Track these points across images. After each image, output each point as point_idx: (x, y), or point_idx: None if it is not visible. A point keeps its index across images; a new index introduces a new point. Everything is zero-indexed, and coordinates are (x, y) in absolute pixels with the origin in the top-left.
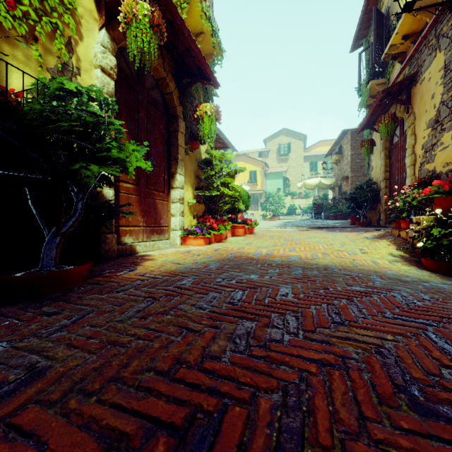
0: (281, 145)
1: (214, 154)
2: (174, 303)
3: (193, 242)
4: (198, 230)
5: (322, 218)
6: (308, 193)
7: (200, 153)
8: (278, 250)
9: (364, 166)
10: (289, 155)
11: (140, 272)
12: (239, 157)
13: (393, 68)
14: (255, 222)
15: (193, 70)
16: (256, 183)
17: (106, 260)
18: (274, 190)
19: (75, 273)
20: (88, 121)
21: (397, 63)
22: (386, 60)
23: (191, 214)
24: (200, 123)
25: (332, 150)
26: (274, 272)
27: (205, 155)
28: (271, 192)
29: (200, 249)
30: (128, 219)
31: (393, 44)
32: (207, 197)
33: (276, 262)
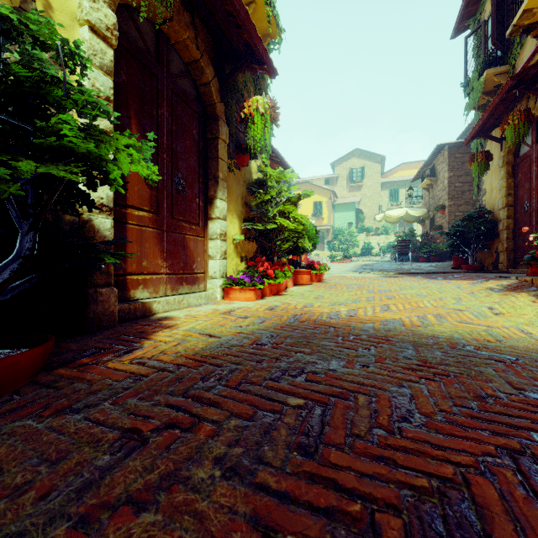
0: (353, 169)
1: (269, 172)
2: (177, 454)
3: (239, 296)
4: (247, 278)
5: (408, 260)
6: (388, 229)
7: (251, 172)
8: (364, 309)
9: (467, 191)
10: (363, 182)
11: (141, 356)
12: (301, 186)
13: (520, 48)
14: (324, 265)
15: (239, 50)
16: (322, 216)
17: (99, 328)
18: (344, 225)
19: (3, 370)
20: (19, 74)
21: (529, 41)
22: (514, 35)
23: (237, 255)
24: (249, 127)
25: (422, 173)
26: (369, 355)
27: (257, 175)
28: (340, 227)
29: (248, 307)
30: (142, 264)
31: (527, 10)
32: (260, 232)
33: (366, 331)
